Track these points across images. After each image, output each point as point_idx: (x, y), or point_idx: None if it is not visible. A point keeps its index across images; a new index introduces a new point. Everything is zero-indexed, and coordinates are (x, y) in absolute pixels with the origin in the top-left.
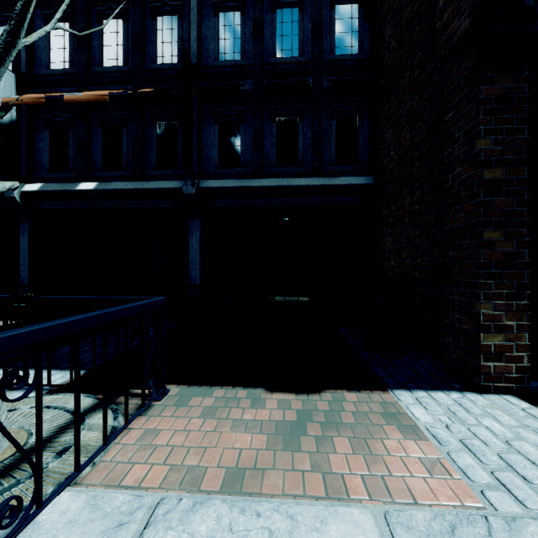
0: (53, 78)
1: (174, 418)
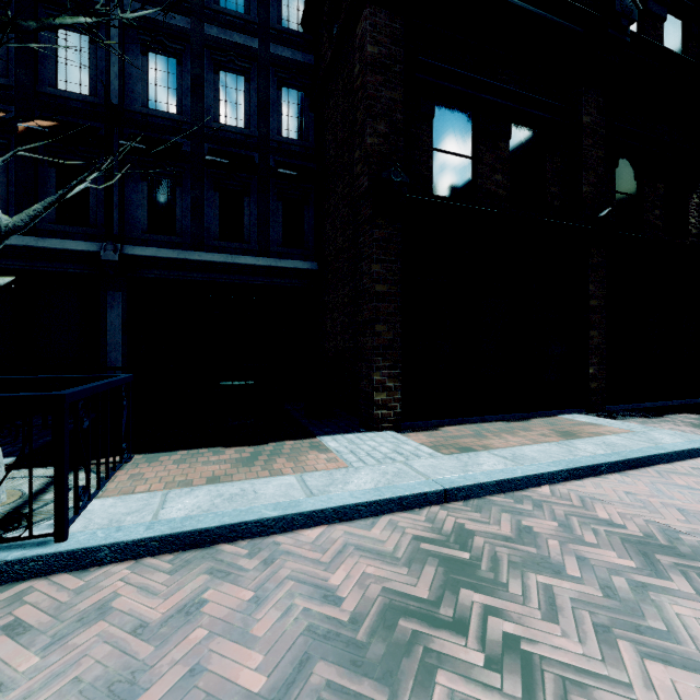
0: None
1: (150, 468)
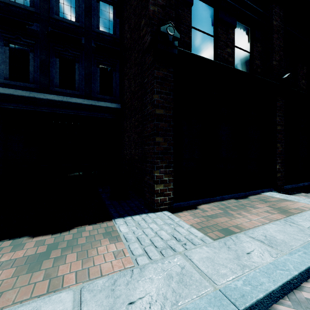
0: None
1: None
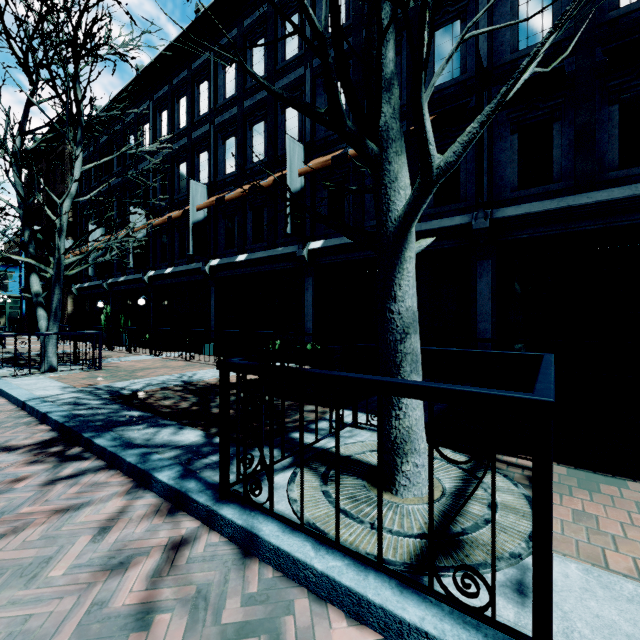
0: (330, 139)
1: (595, 504)
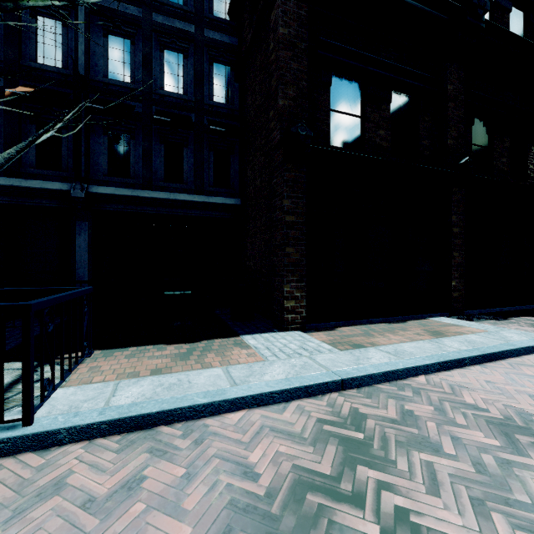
0: None
1: (106, 362)
